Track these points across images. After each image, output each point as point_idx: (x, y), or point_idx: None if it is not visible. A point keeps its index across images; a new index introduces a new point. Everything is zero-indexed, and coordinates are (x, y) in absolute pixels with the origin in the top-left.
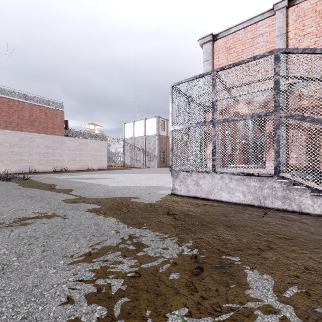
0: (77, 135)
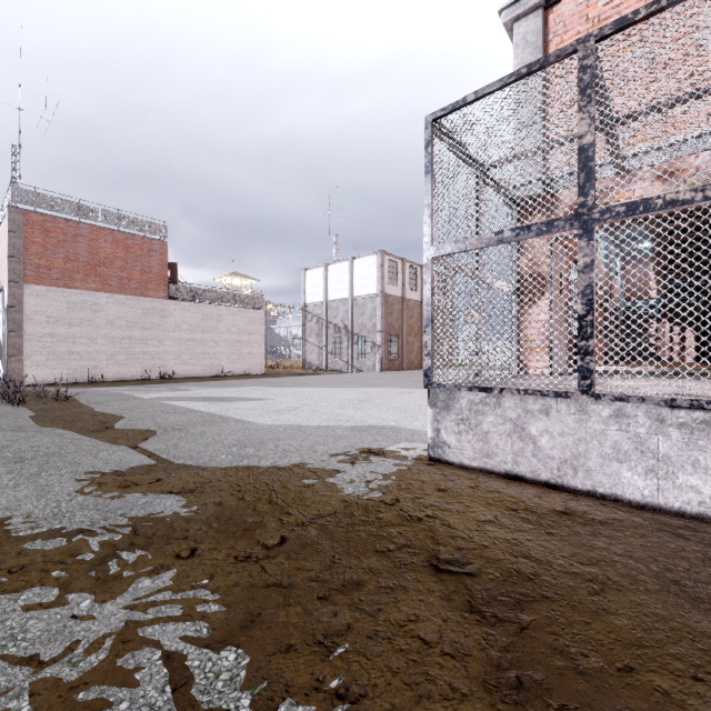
0: (196, 297)
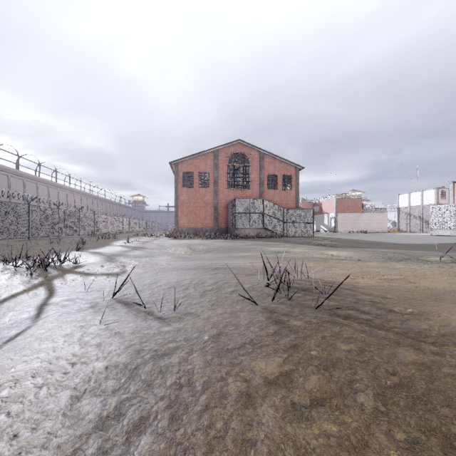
0: (368, 211)
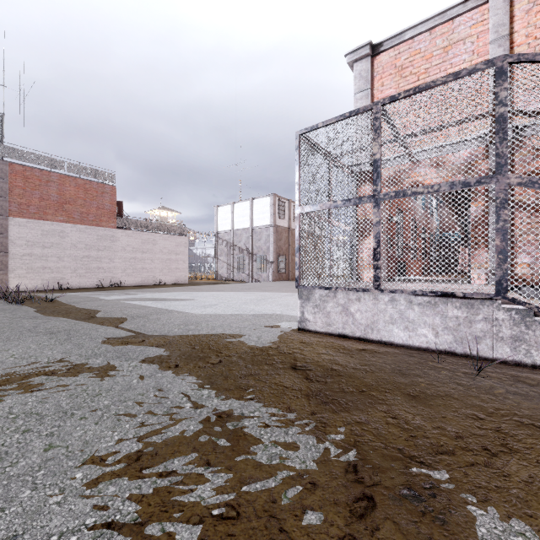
0: (137, 227)
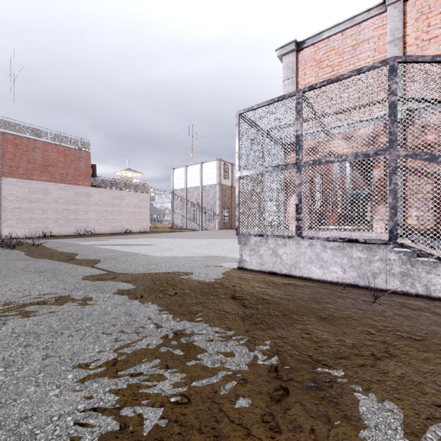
0: (108, 185)
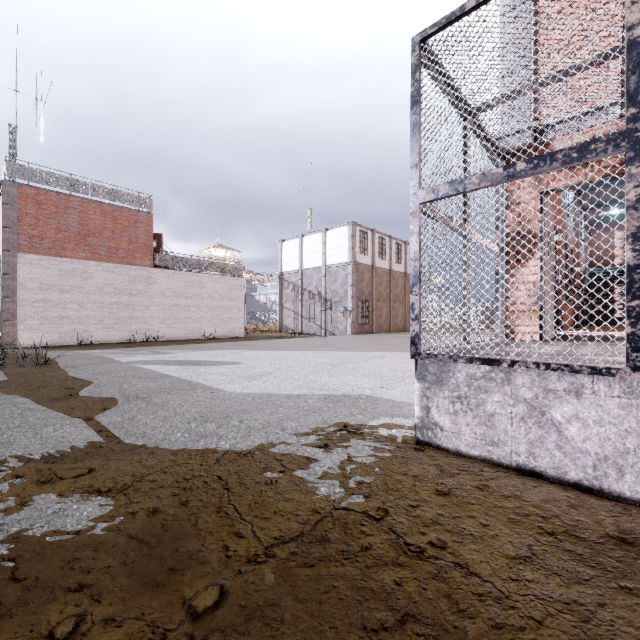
0: (180, 265)
